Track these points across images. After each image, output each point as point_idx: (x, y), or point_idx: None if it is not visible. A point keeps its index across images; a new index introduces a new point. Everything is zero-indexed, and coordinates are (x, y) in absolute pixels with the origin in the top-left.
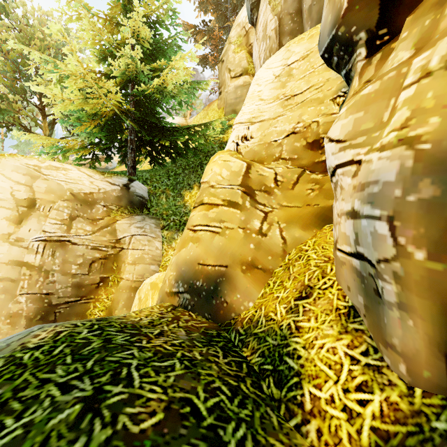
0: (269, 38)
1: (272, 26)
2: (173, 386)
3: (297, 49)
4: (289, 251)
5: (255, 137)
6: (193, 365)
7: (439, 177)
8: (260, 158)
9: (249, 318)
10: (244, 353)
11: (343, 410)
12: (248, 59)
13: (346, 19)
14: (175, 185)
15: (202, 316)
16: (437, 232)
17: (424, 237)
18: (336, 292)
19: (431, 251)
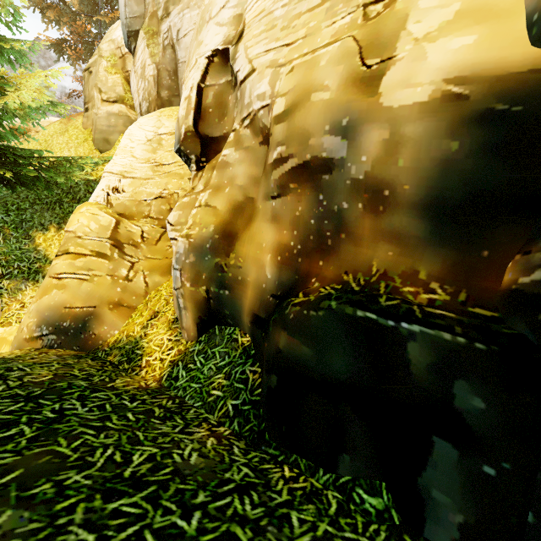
0: (148, 81)
1: (150, 71)
2: (56, 370)
3: (167, 123)
4: (150, 292)
5: (127, 192)
6: (69, 364)
7: (195, 254)
8: (131, 213)
9: (114, 340)
10: (109, 359)
11: (160, 360)
12: (125, 86)
13: (184, 143)
14: (19, 223)
15: (70, 349)
16: (193, 276)
17: (190, 277)
18: (171, 312)
19: (191, 283)
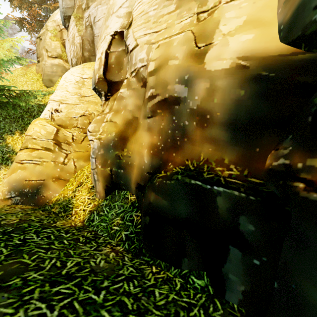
0: (76, 46)
1: (77, 40)
2: (21, 217)
3: (88, 72)
4: (77, 171)
5: (64, 112)
6: (28, 214)
7: (104, 149)
8: (66, 124)
9: (56, 199)
10: (52, 210)
11: (83, 210)
12: (62, 48)
13: (97, 85)
14: None
15: (29, 205)
16: (103, 161)
17: (100, 162)
18: (90, 182)
19: (102, 165)
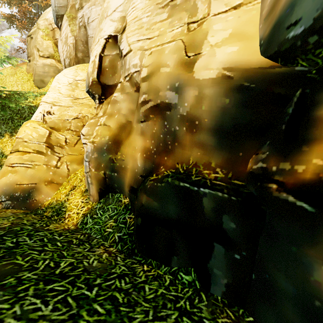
0: (69, 46)
1: (71, 40)
2: (12, 221)
3: (81, 74)
4: (71, 175)
5: (56, 114)
6: (20, 217)
7: (97, 152)
8: (59, 127)
9: (48, 203)
10: (45, 214)
11: (76, 213)
12: (54, 48)
13: (91, 88)
14: None
15: (20, 209)
16: (96, 165)
17: (94, 166)
18: (83, 186)
19: (95, 169)
